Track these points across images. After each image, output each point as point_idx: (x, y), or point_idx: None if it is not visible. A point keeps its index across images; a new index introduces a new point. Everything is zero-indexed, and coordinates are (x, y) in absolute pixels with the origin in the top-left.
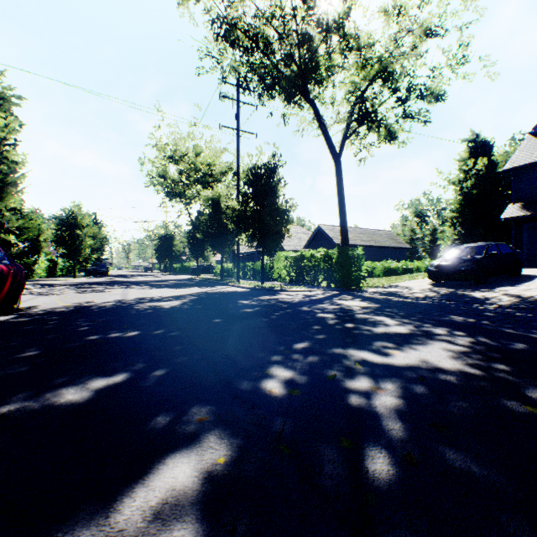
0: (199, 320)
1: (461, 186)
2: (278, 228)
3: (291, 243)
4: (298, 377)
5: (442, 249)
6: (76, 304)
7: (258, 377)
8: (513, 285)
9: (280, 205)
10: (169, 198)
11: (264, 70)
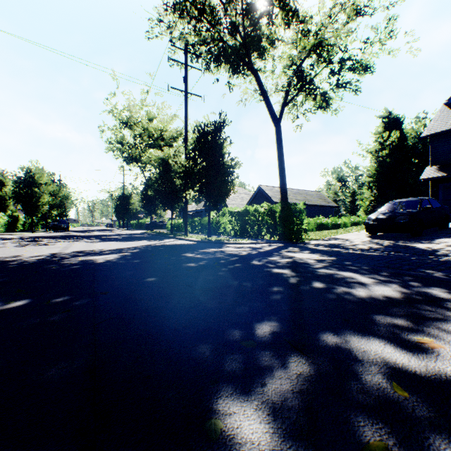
0: (126, 280)
1: (378, 155)
2: (223, 184)
3: (235, 202)
4: None
5: (361, 208)
6: None
7: None
8: (450, 237)
9: (226, 162)
10: (127, 162)
11: (211, 38)
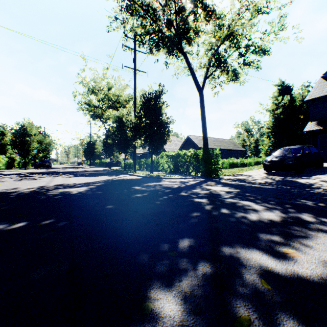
0: (93, 207)
1: (274, 113)
2: (162, 135)
3: (170, 147)
4: (191, 321)
5: (262, 151)
6: (2, 191)
7: (131, 326)
8: (323, 174)
9: (163, 120)
10: (93, 118)
11: (153, 30)
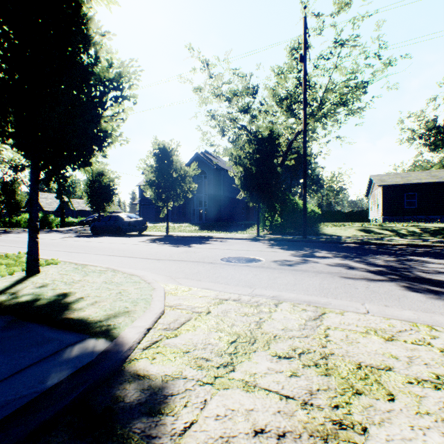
0: None
1: None
2: (17, 206)
3: (52, 206)
4: None
5: None
6: None
7: None
8: None
9: (18, 198)
10: None
11: None
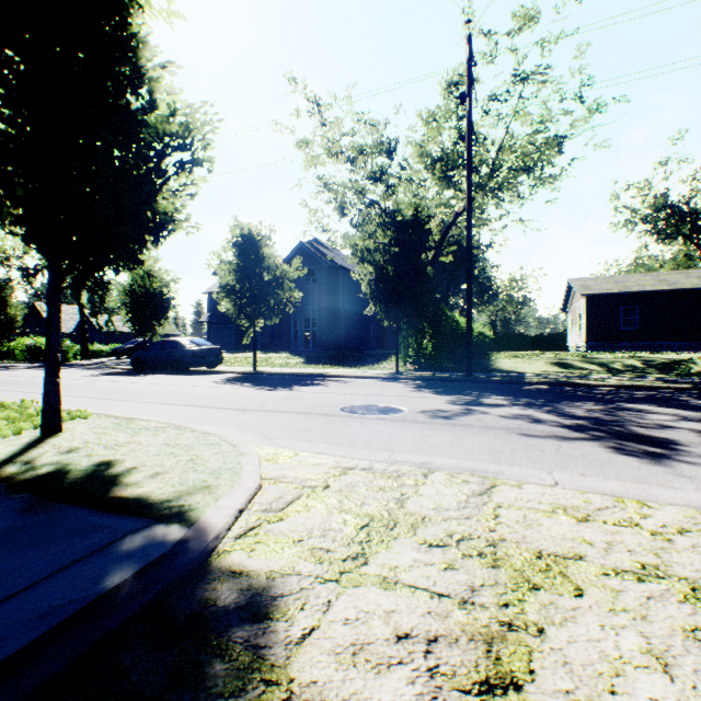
0: None
1: None
2: (10, 325)
3: (66, 325)
4: None
5: None
6: None
7: None
8: None
9: (11, 312)
10: None
11: None
